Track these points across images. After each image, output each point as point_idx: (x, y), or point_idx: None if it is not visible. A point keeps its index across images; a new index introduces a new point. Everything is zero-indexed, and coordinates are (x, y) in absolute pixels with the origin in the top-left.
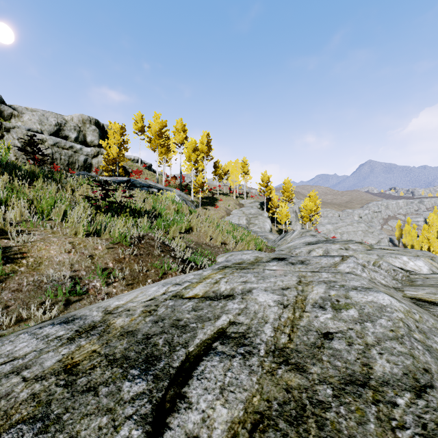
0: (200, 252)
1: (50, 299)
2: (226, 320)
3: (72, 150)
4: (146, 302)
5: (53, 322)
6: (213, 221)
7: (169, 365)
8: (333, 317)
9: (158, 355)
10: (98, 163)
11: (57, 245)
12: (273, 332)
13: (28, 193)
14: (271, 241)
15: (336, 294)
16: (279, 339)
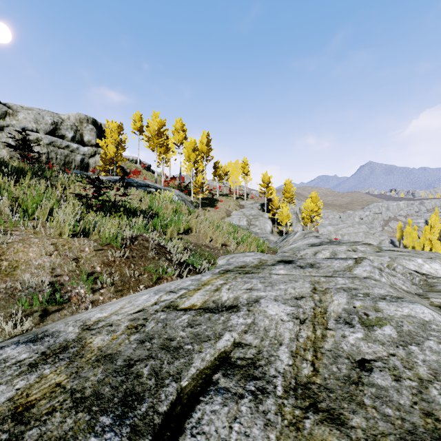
0: (199, 255)
1: (24, 309)
2: (229, 340)
3: (69, 150)
4: (133, 314)
5: (18, 340)
6: (213, 221)
7: (153, 409)
8: (366, 338)
9: (140, 392)
10: (96, 163)
11: (37, 246)
12: (291, 359)
13: (14, 191)
14: (272, 243)
15: (362, 306)
16: (300, 370)
